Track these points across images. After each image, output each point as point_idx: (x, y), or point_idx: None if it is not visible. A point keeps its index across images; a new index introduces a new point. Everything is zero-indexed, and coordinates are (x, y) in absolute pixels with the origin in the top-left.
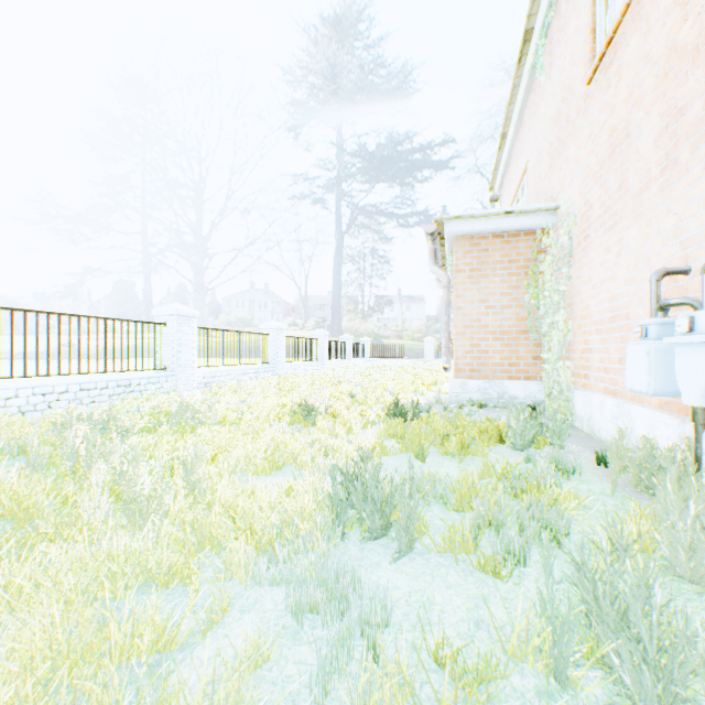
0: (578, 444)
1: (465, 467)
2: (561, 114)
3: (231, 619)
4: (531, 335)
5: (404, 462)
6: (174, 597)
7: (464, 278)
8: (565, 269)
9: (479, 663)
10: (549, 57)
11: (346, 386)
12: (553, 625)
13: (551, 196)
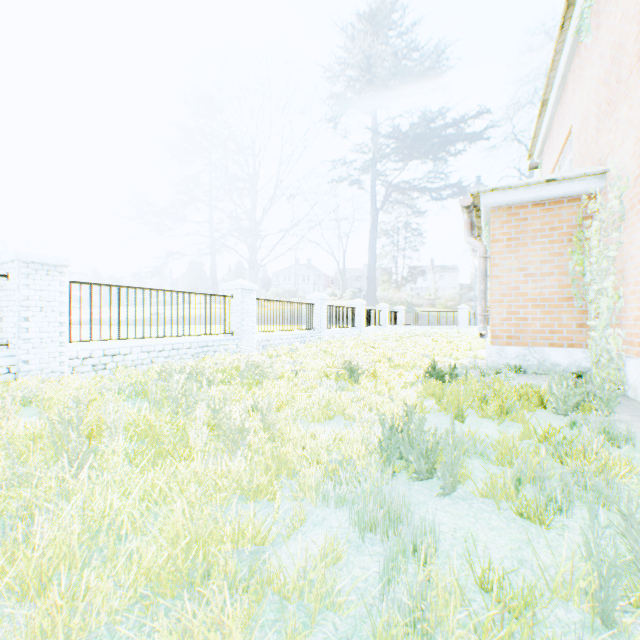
0: (631, 413)
1: (504, 428)
2: (610, 74)
3: (306, 529)
4: (575, 302)
5: (443, 419)
6: (261, 508)
7: (501, 247)
8: (615, 234)
9: (523, 594)
10: (596, 18)
11: (383, 350)
12: (598, 568)
13: (598, 160)
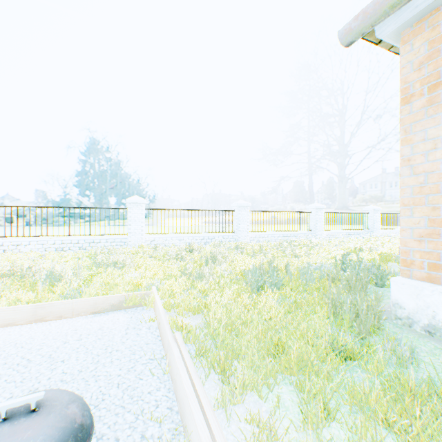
0: None
1: None
2: None
3: None
4: None
5: None
6: None
7: None
8: None
9: None
10: None
11: None
12: None
13: None
